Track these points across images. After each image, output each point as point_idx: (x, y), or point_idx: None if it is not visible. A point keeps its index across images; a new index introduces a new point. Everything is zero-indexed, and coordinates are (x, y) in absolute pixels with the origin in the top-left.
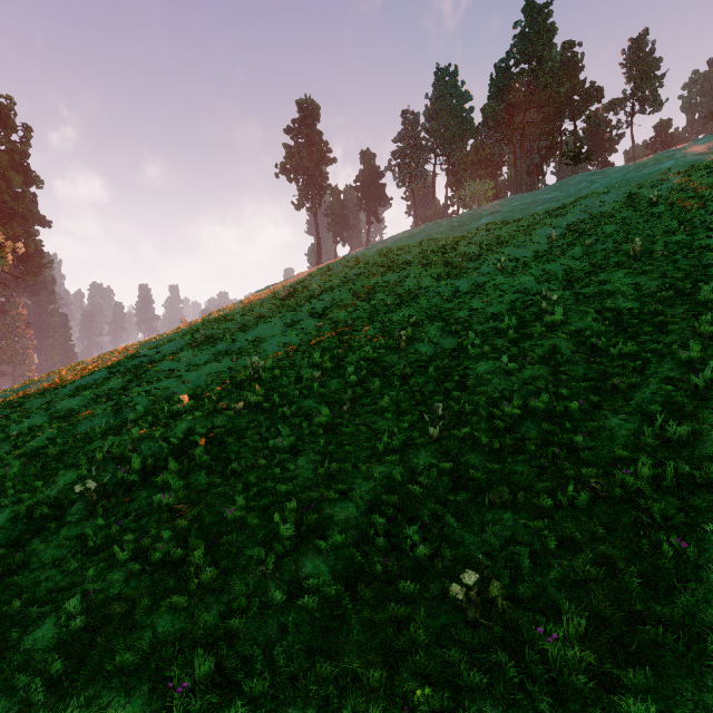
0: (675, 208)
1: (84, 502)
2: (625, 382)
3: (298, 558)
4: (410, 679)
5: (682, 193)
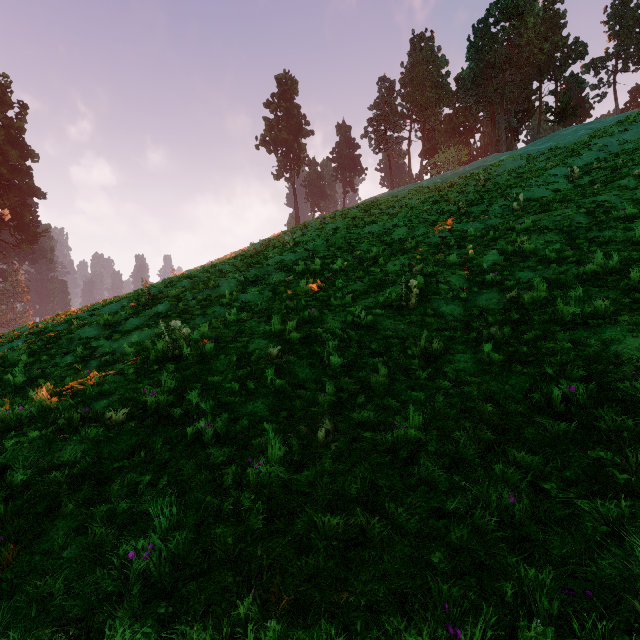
0: None
1: None
2: None
3: None
4: None
5: None
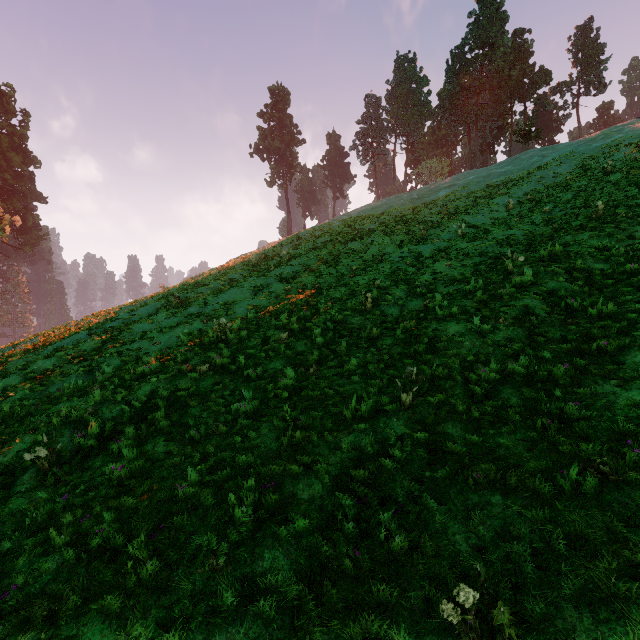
0: (631, 176)
1: (36, 470)
2: (612, 344)
3: (254, 548)
4: None
5: (636, 162)
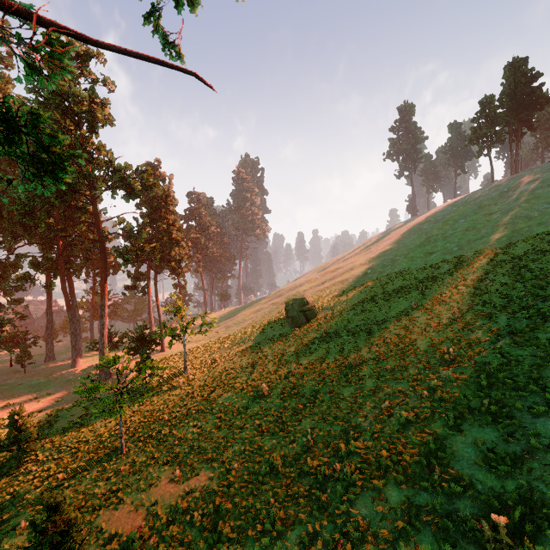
0: None
1: (348, 302)
2: (471, 280)
3: (390, 305)
4: (404, 312)
5: None
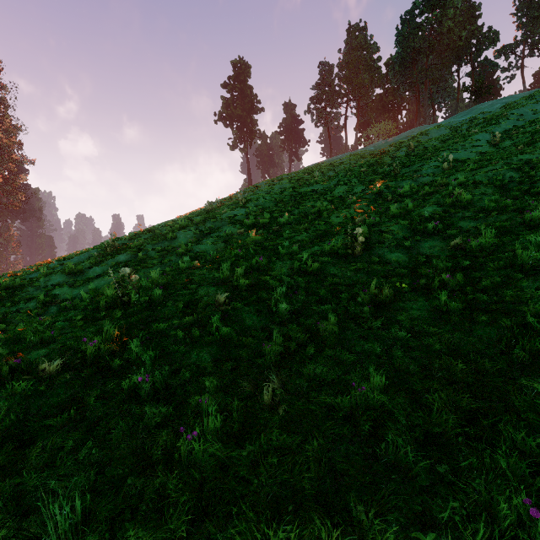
0: None
1: None
2: None
3: None
4: None
5: None
